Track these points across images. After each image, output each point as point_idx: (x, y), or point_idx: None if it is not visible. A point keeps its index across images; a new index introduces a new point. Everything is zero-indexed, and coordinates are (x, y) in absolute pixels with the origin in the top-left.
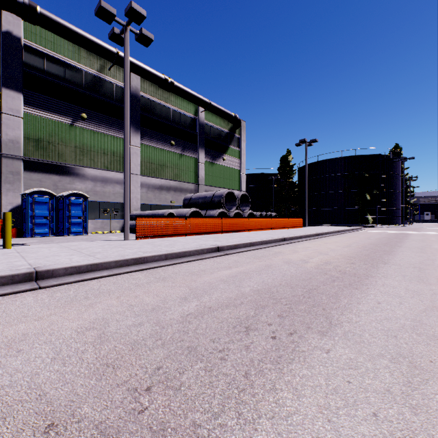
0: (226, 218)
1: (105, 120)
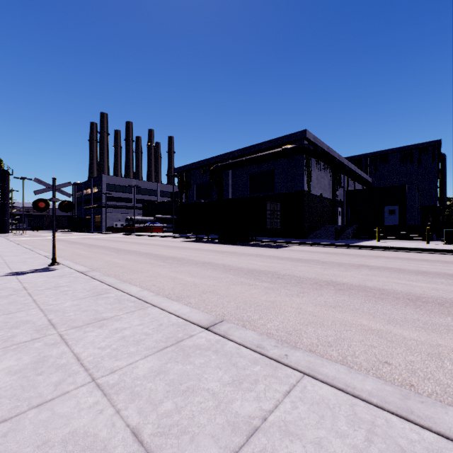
0: None
1: None
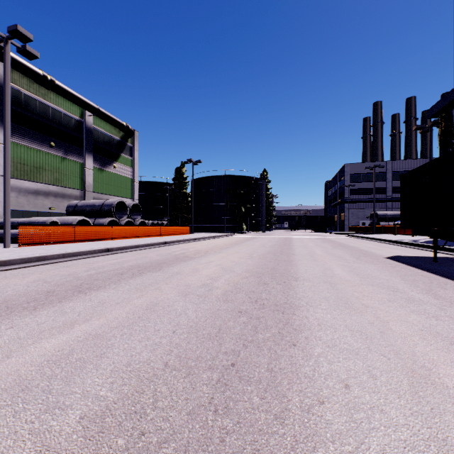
0: (116, 226)
1: None
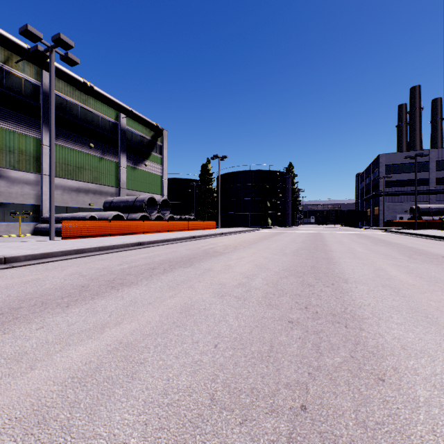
0: (147, 221)
1: (12, 115)
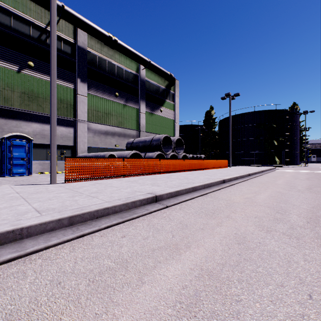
0: (163, 159)
1: None
